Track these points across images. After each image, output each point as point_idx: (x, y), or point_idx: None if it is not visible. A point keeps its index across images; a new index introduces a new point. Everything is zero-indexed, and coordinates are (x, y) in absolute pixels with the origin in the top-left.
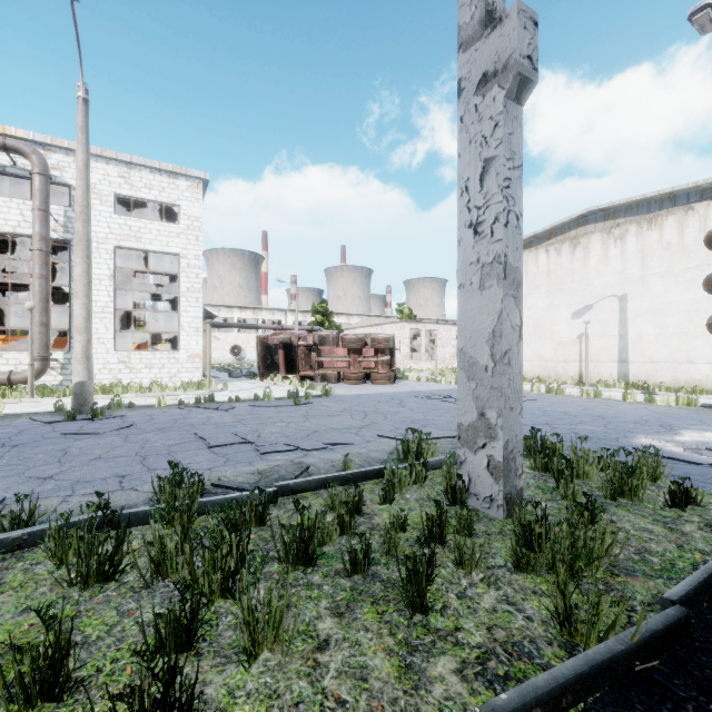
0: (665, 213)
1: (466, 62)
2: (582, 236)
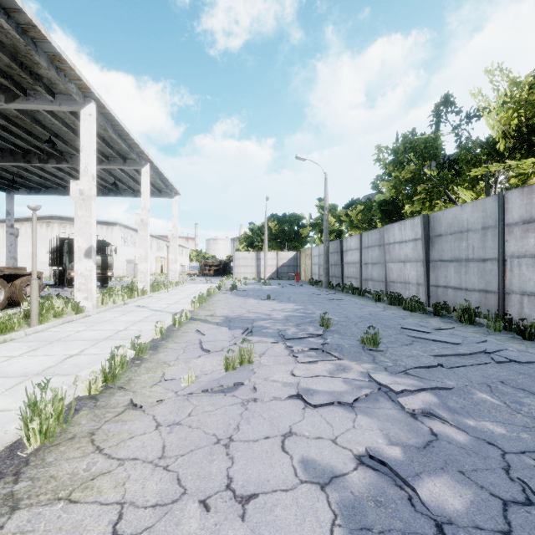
0: None
1: (8, 229)
2: (51, 223)
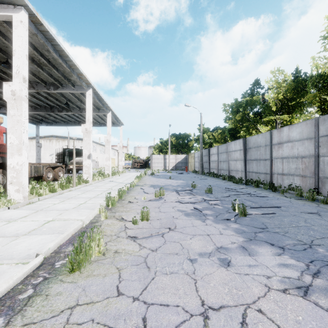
0: (66, 139)
1: (37, 144)
2: (52, 139)
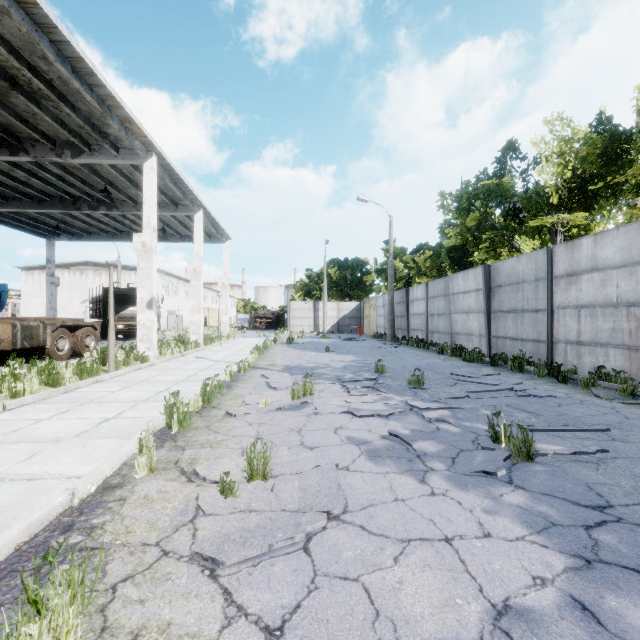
0: (115, 270)
1: (48, 278)
2: (85, 270)
